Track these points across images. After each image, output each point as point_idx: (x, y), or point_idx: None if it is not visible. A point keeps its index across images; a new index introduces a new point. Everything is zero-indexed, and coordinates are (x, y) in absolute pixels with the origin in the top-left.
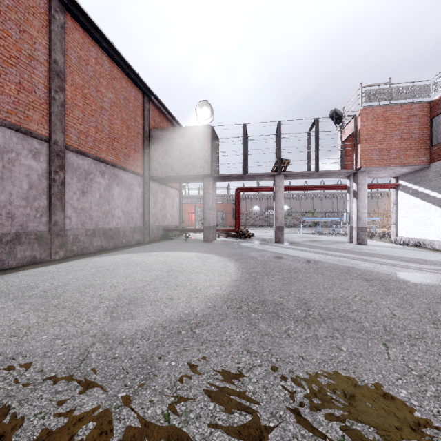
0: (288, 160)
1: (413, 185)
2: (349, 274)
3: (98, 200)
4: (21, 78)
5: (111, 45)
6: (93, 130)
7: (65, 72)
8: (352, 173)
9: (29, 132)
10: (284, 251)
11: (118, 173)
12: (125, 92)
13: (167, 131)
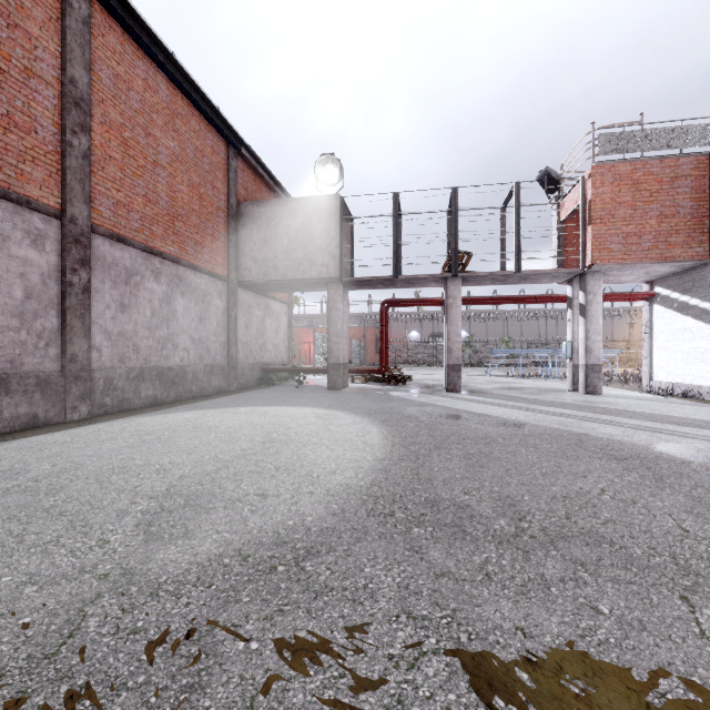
0: (469, 253)
1: (679, 295)
2: (582, 448)
3: (150, 320)
4: (10, 107)
5: (172, 57)
6: (140, 201)
7: (91, 99)
8: (577, 274)
9: (25, 201)
10: (464, 406)
11: (185, 274)
12: (195, 139)
13: (266, 205)
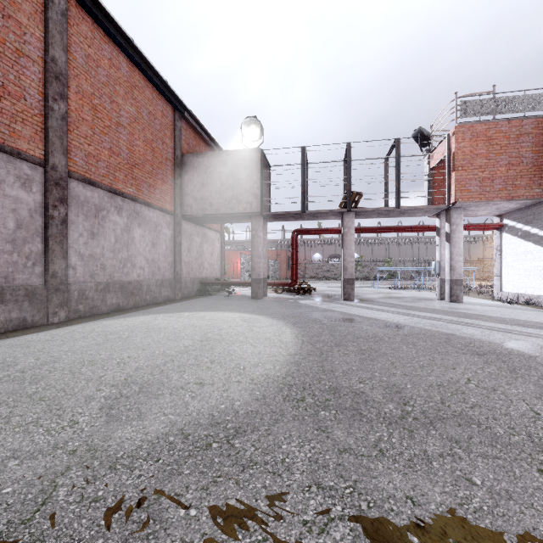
0: (360, 193)
1: (523, 225)
2: (450, 345)
3: (114, 245)
4: (4, 80)
5: (131, 41)
6: (106, 153)
7: (68, 74)
8: (443, 210)
9: (16, 152)
10: (357, 312)
11: (141, 209)
12: (149, 105)
13: (204, 156)
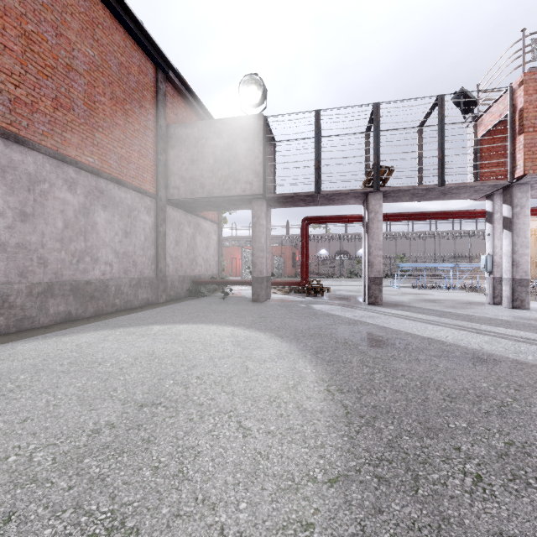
0: (390, 167)
1: None
2: None
3: (62, 232)
4: None
5: None
6: (48, 103)
7: None
8: (500, 188)
9: None
10: (400, 325)
11: (107, 187)
12: (120, 54)
13: (194, 126)
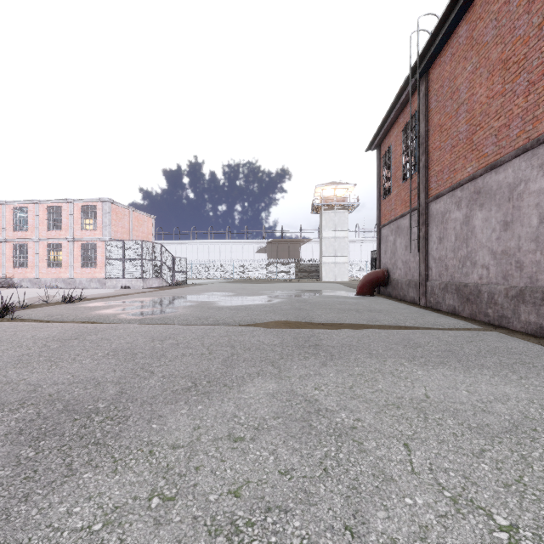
0: None
1: None
2: None
3: None
4: None
5: None
6: None
7: None
8: None
9: None
10: None
11: None
12: None
13: None
